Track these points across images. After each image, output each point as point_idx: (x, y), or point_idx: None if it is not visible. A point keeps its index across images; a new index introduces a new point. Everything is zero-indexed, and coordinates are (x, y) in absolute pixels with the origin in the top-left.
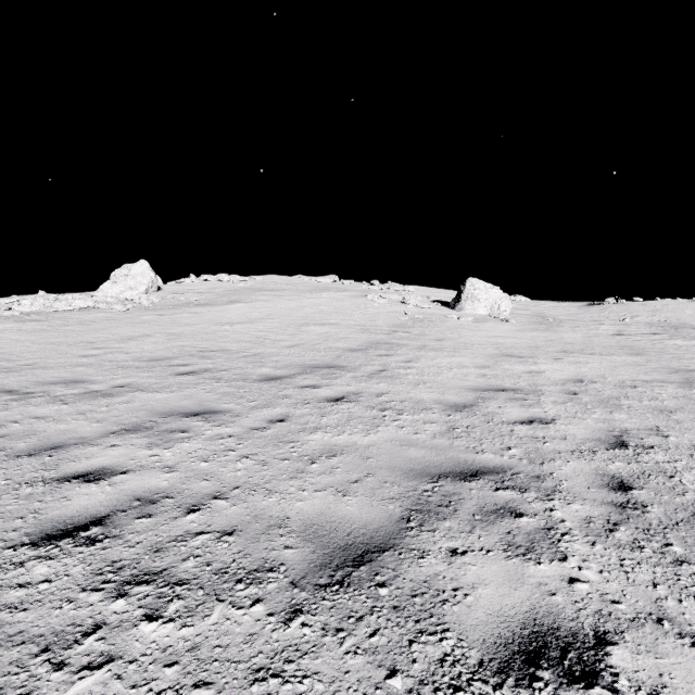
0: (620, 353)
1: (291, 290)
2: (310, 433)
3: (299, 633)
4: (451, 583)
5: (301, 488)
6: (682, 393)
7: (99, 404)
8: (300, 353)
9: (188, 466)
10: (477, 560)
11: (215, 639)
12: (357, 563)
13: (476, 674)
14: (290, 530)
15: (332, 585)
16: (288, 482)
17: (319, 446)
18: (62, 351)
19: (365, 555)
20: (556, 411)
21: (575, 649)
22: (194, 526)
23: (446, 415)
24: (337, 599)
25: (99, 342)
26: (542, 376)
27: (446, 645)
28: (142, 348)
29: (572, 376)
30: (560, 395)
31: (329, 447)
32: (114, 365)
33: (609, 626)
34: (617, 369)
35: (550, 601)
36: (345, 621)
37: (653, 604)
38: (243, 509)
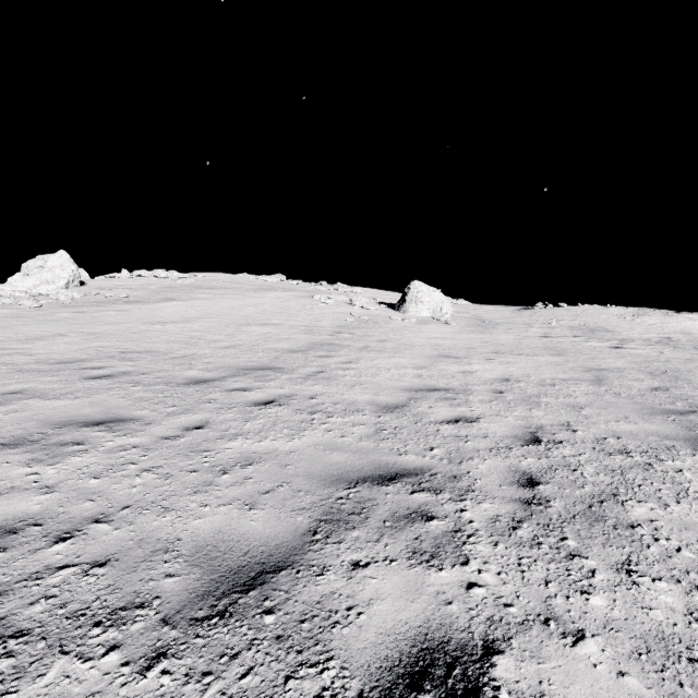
0: (544, 354)
1: (235, 289)
2: (228, 441)
3: (155, 684)
4: (346, 602)
5: (203, 503)
6: (592, 390)
7: None
8: (236, 354)
9: (73, 484)
10: (378, 572)
11: None
12: (247, 587)
13: None
14: (178, 554)
15: (211, 618)
16: (190, 497)
17: (236, 455)
18: None
19: (258, 577)
20: (482, 409)
21: (461, 664)
22: (59, 558)
23: (377, 416)
24: (212, 635)
25: None
26: (474, 376)
27: (327, 677)
28: (51, 348)
29: (501, 375)
30: (488, 394)
31: (247, 455)
32: (11, 368)
33: (499, 632)
34: (540, 369)
35: (445, 611)
36: (216, 662)
37: (543, 603)
38: (127, 533)
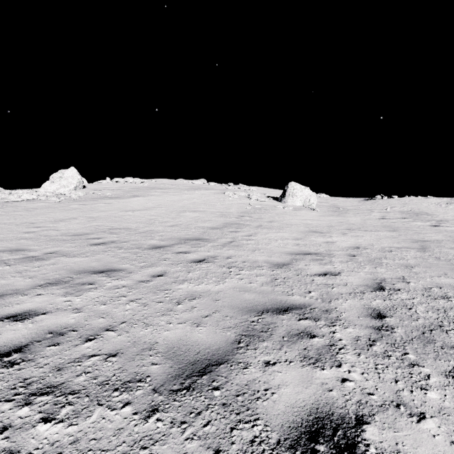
0: (383, 230)
1: (175, 189)
2: (179, 284)
3: (154, 426)
4: (263, 385)
5: (168, 321)
6: (419, 255)
7: (32, 265)
8: (178, 230)
9: (91, 308)
10: (282, 369)
11: (92, 433)
12: (201, 373)
13: (274, 450)
14: (157, 351)
15: (182, 390)
16: (160, 318)
17: (185, 293)
18: (11, 229)
19: (207, 367)
20: (341, 267)
21: (342, 429)
22: (89, 350)
23: (271, 270)
24: (184, 400)
25: (38, 223)
26: (334, 244)
27: (256, 430)
28: (69, 226)
29: (353, 244)
30: (345, 257)
31: (191, 293)
32: (47, 238)
33: (366, 410)
34: (380, 240)
35: (328, 395)
36: (188, 416)
37: (394, 394)
38: (126, 338)
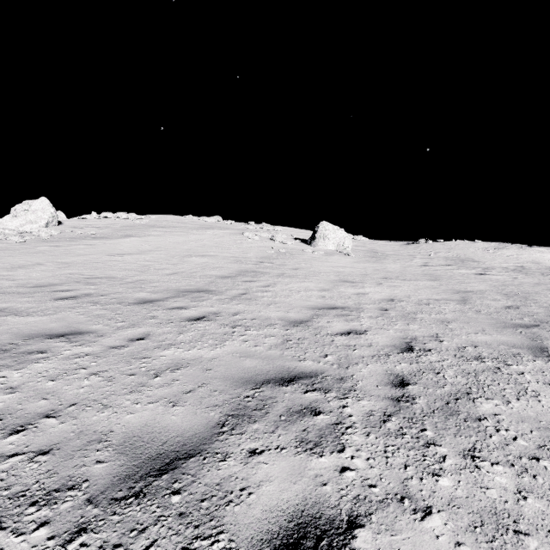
0: (423, 279)
1: (181, 227)
2: (163, 349)
3: None
4: (240, 483)
5: (136, 401)
6: (459, 308)
7: None
8: (178, 280)
9: (33, 386)
10: (270, 459)
11: None
12: (161, 471)
13: None
14: (109, 444)
15: (128, 498)
16: (126, 396)
17: (168, 361)
18: None
19: (171, 463)
20: (369, 323)
21: (328, 537)
22: (11, 447)
23: (285, 329)
24: (127, 513)
25: None
26: (366, 297)
27: (216, 548)
28: (30, 275)
29: (387, 296)
30: (375, 311)
31: (177, 362)
32: None
33: (362, 509)
34: (419, 291)
35: (320, 491)
36: (127, 535)
37: (400, 484)
38: (70, 426)
